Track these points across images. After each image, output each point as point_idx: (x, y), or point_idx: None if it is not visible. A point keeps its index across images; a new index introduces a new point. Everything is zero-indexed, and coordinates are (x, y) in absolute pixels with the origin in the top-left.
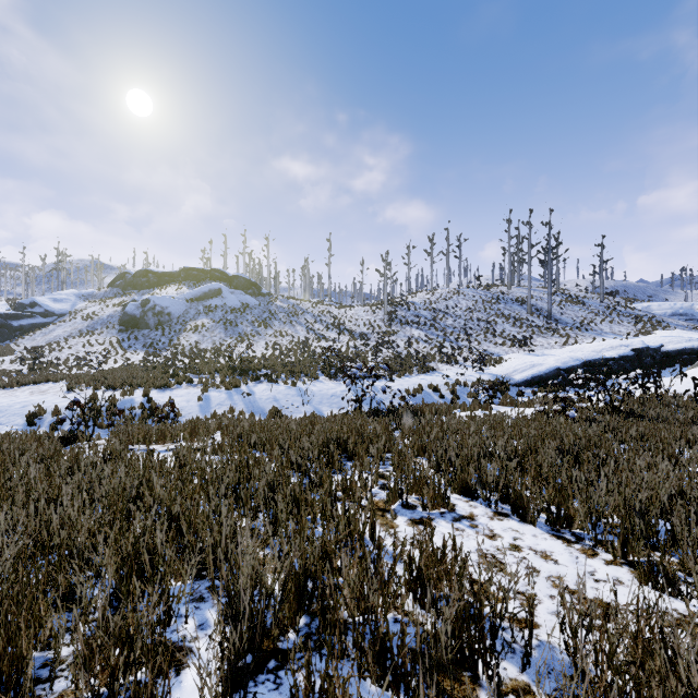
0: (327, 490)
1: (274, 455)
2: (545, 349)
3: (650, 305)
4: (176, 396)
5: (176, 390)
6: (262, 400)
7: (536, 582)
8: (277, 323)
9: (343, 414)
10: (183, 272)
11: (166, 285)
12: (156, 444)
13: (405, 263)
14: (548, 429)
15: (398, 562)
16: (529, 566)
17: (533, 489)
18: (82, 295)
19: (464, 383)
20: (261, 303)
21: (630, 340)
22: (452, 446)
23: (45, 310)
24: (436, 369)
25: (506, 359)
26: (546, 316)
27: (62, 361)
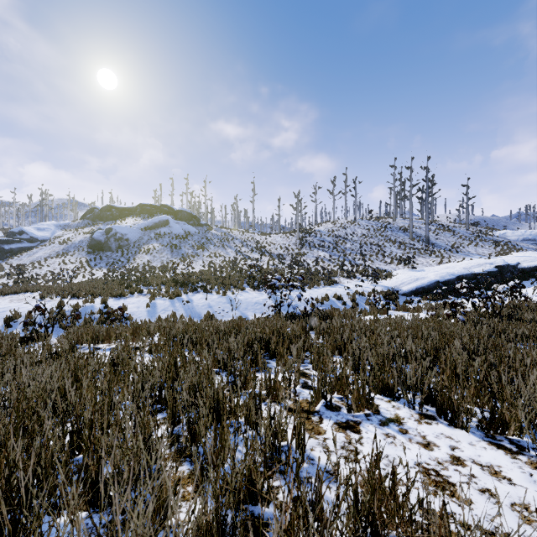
0: (251, 393)
1: (203, 354)
2: (425, 266)
3: (506, 233)
4: (128, 303)
5: (128, 299)
6: (198, 307)
7: (501, 515)
8: (212, 247)
9: (265, 318)
10: (139, 207)
11: (125, 217)
12: (102, 343)
13: (312, 200)
14: (446, 330)
15: (332, 482)
16: (482, 488)
17: (456, 390)
18: (60, 225)
19: (361, 293)
20: (200, 231)
21: (494, 259)
22: (365, 346)
23: (30, 237)
24: (339, 282)
25: (394, 274)
26: (425, 241)
27: (41, 276)
